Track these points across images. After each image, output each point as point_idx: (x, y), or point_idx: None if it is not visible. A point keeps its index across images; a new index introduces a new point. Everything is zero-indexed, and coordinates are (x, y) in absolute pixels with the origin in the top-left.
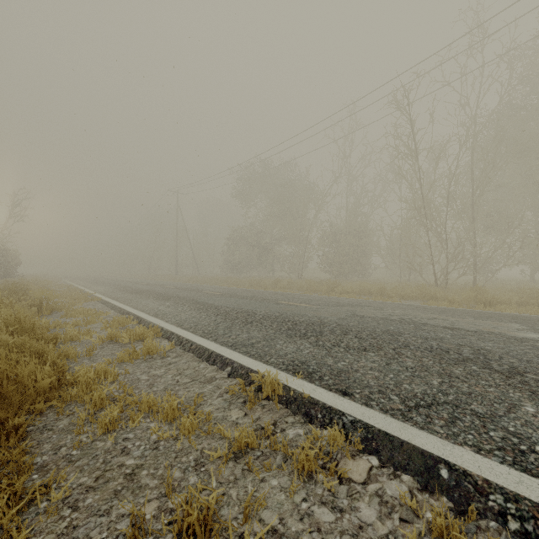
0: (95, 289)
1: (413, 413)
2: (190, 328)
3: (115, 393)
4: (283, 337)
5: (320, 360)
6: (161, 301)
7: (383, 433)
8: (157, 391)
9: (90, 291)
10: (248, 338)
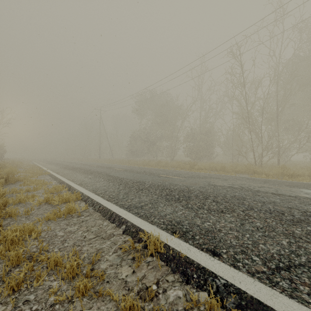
0: (48, 167)
1: (277, 276)
2: (101, 194)
3: (34, 249)
4: (163, 201)
5: (191, 221)
6: (86, 175)
7: (256, 301)
8: (67, 246)
9: (45, 168)
10: (139, 201)
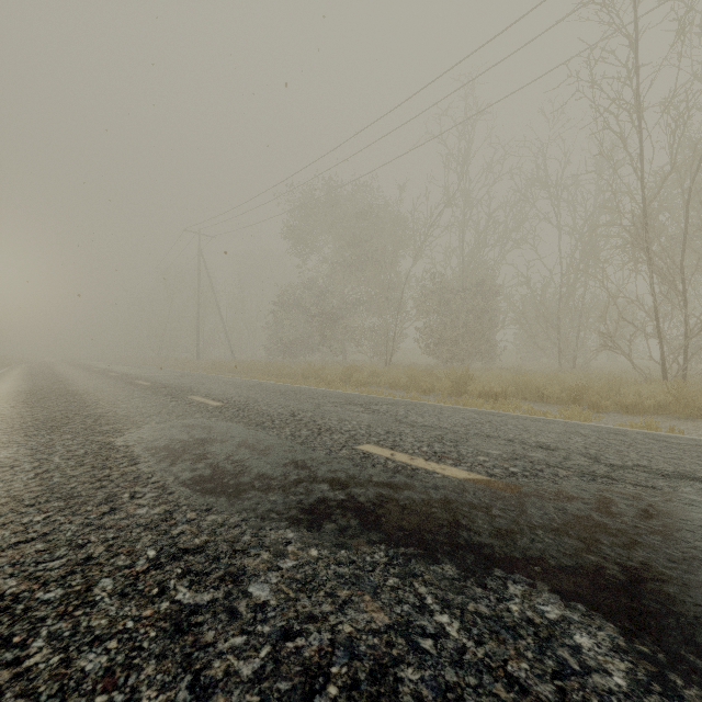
0: None
1: None
2: None
3: None
4: None
5: None
6: (7, 441)
7: None
8: None
9: None
10: None
